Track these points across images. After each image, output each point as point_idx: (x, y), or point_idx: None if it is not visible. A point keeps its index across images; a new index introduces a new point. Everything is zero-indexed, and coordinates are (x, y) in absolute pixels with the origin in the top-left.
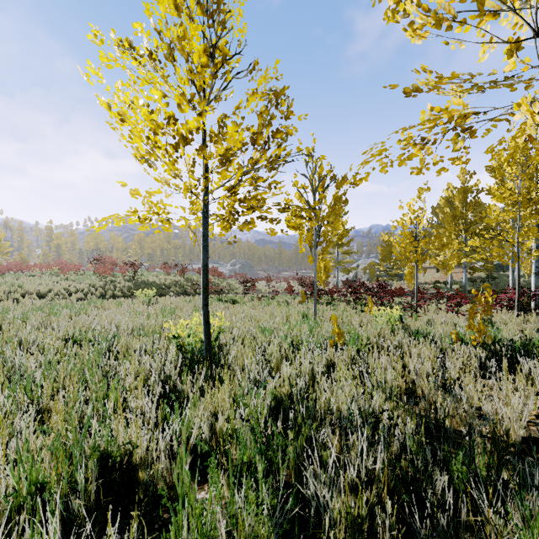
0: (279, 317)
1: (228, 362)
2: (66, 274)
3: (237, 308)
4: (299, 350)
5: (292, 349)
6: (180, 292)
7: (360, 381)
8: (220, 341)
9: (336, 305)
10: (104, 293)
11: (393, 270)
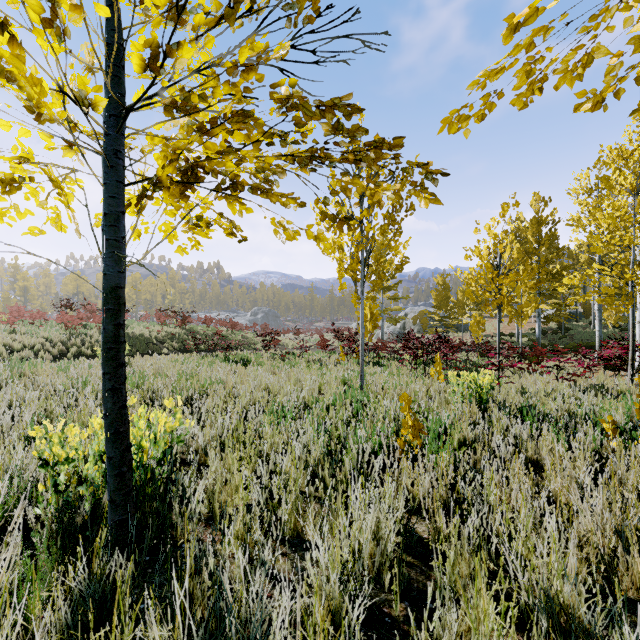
0: (307, 388)
1: (189, 510)
2: (14, 324)
3: (248, 372)
4: (340, 453)
5: (329, 459)
6: (178, 349)
7: (506, 586)
8: (203, 436)
9: (386, 365)
10: (65, 351)
11: (450, 320)
